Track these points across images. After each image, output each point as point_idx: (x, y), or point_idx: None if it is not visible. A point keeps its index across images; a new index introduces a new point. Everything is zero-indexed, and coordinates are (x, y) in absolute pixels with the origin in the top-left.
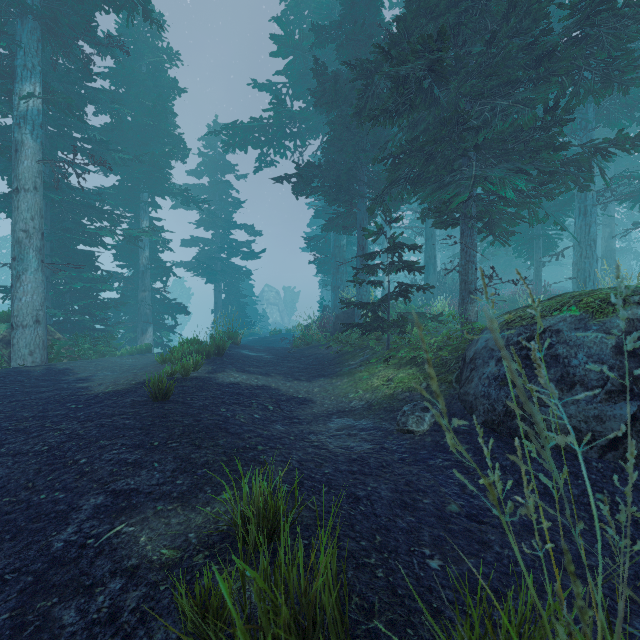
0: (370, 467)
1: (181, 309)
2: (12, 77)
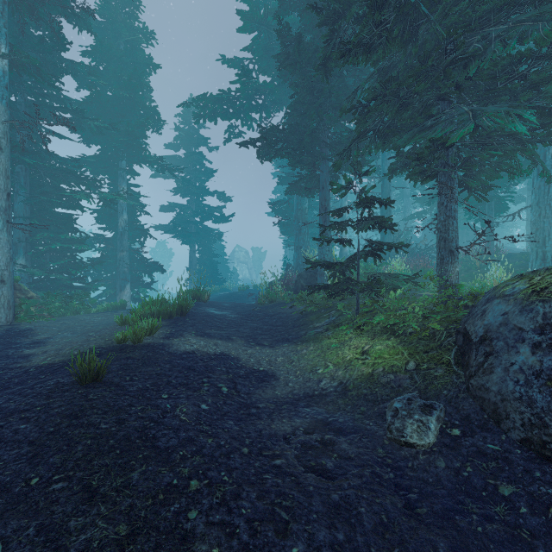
0: (363, 527)
1: (157, 267)
2: None
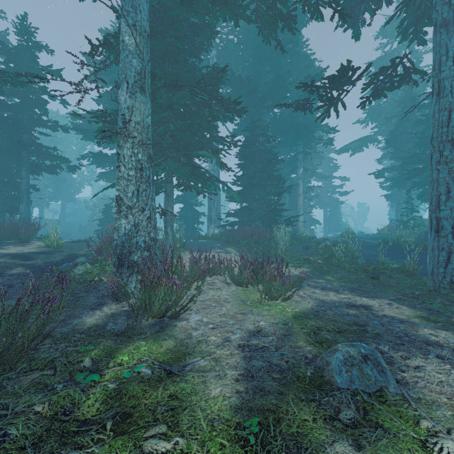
0: None
1: (317, 222)
2: (295, 167)
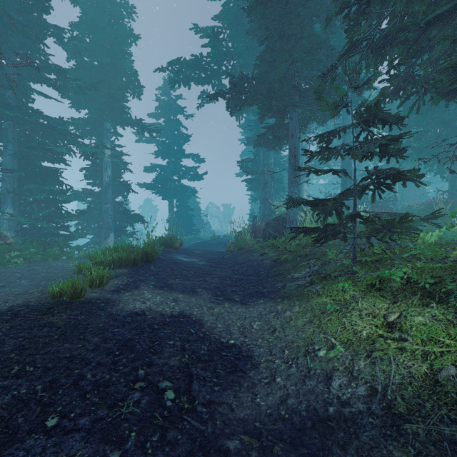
0: None
1: (138, 218)
2: None
